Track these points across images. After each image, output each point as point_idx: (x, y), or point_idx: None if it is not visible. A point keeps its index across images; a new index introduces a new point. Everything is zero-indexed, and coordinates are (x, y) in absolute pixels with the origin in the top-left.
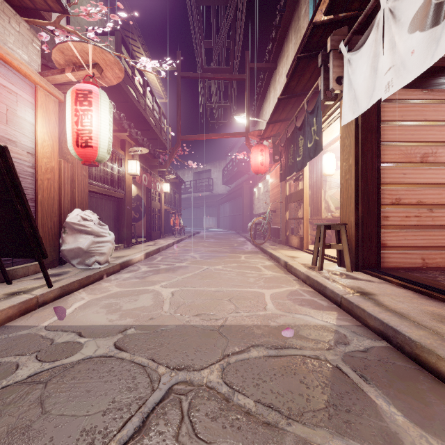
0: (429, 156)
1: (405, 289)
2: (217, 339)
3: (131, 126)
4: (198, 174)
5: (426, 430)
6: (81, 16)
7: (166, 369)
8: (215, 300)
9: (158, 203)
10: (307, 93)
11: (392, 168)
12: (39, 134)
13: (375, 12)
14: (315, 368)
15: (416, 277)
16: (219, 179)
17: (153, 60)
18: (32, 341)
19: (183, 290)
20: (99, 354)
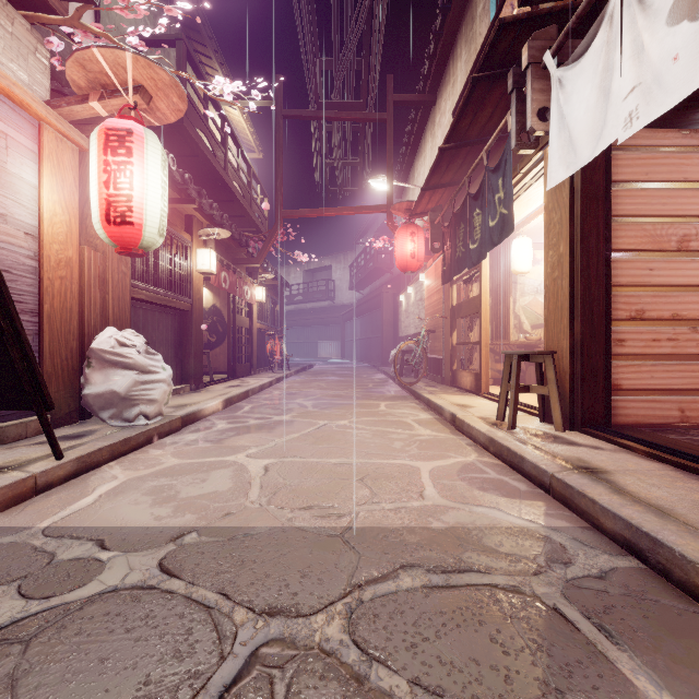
0: (691, 240)
1: (657, 462)
2: (340, 554)
3: (202, 194)
4: (311, 274)
5: None
6: (115, 8)
7: (248, 614)
8: (337, 480)
9: (247, 318)
10: (487, 140)
11: (630, 260)
12: (47, 203)
13: None
14: (516, 611)
15: (674, 440)
16: (344, 280)
17: (235, 83)
18: (16, 556)
19: (285, 463)
20: (131, 582)
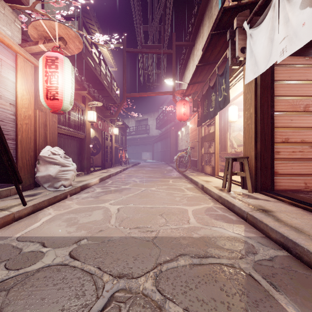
0: (310, 107)
1: (295, 207)
2: (151, 249)
3: (90, 86)
4: (139, 122)
5: None
6: (50, 2)
7: (109, 277)
8: (150, 215)
9: (110, 142)
10: (218, 62)
11: (282, 115)
12: (19, 90)
13: None
14: (232, 275)
15: (302, 197)
16: (153, 125)
17: (104, 36)
18: (4, 250)
19: (126, 207)
20: (56, 262)
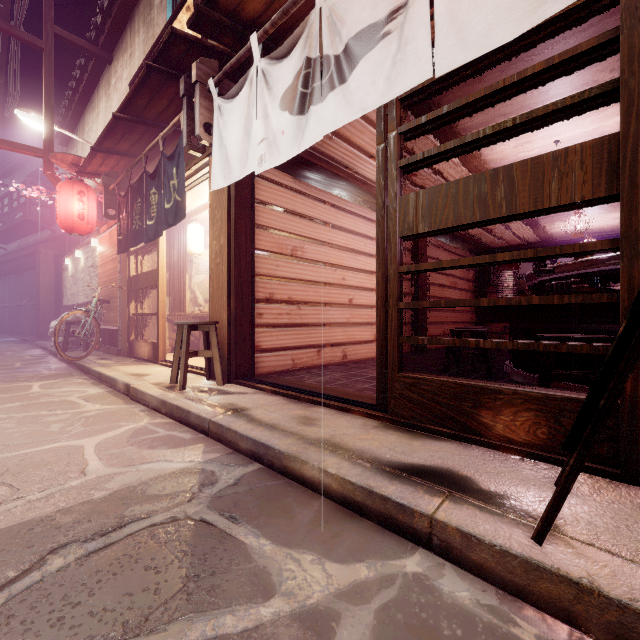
0: (298, 250)
1: (277, 396)
2: None
3: None
4: None
5: (291, 546)
6: None
7: None
8: None
9: None
10: (164, 127)
11: (266, 257)
12: None
13: (249, 65)
14: (170, 536)
15: (288, 380)
16: None
17: None
18: None
19: None
20: None
